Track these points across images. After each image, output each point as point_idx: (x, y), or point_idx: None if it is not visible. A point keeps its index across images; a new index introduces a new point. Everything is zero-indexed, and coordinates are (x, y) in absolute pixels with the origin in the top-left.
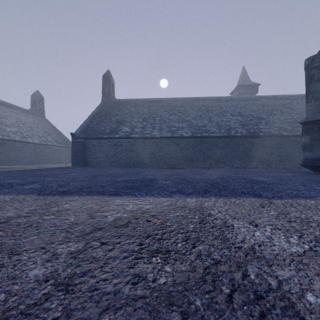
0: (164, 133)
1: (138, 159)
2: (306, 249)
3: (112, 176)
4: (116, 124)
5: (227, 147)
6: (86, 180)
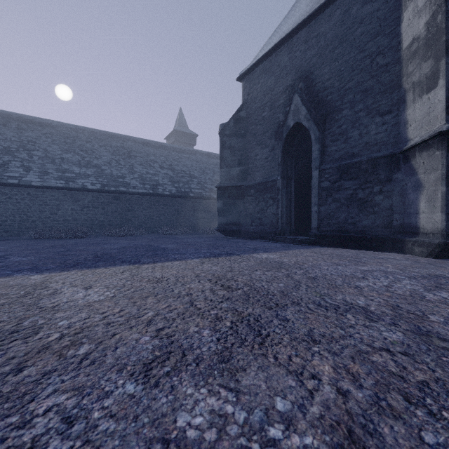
0: (50, 180)
1: None
2: (109, 296)
3: None
4: None
5: (153, 208)
6: None
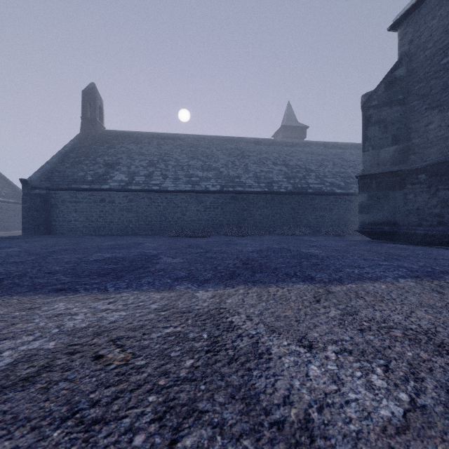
0: (180, 184)
1: (140, 223)
2: (406, 404)
3: (85, 251)
4: (105, 168)
5: (269, 207)
6: (28, 261)
